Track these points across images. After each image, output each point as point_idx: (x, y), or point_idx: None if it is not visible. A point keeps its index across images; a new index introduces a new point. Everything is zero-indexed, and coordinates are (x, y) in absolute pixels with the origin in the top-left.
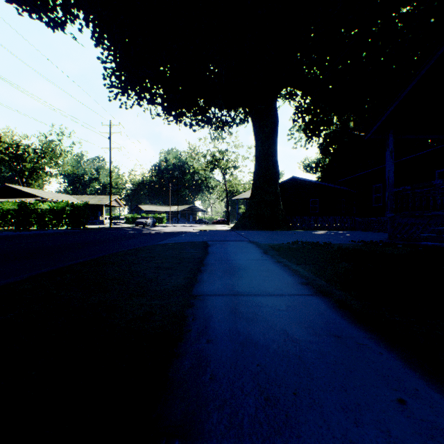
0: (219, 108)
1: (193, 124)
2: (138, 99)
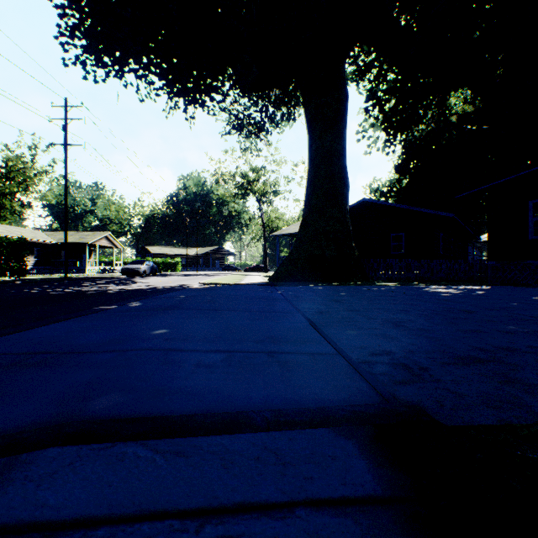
0: (250, 90)
1: (200, 91)
2: (114, 65)
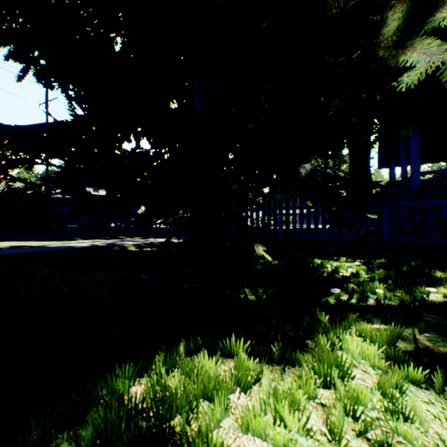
0: None
1: None
2: None
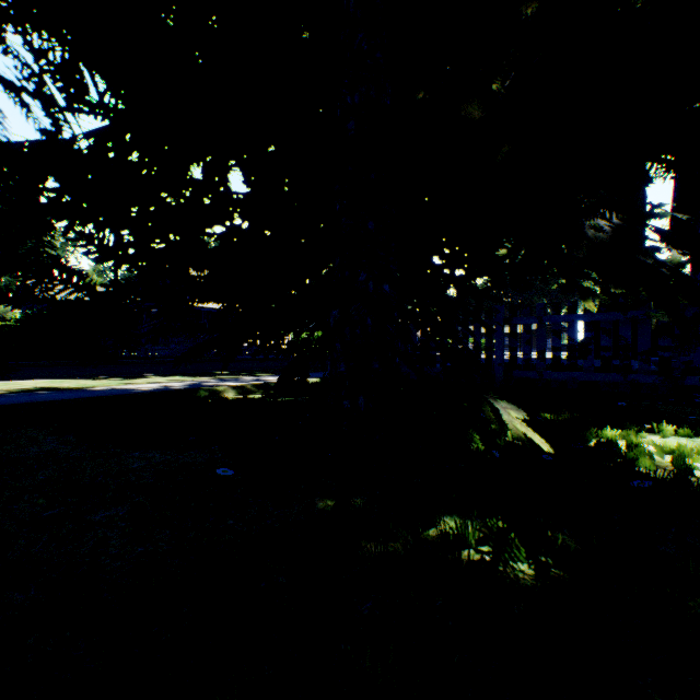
0: None
1: None
2: None
